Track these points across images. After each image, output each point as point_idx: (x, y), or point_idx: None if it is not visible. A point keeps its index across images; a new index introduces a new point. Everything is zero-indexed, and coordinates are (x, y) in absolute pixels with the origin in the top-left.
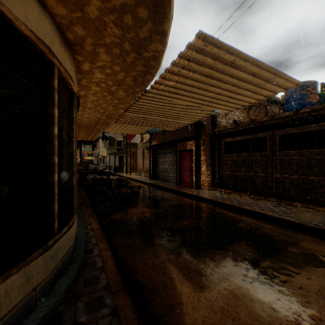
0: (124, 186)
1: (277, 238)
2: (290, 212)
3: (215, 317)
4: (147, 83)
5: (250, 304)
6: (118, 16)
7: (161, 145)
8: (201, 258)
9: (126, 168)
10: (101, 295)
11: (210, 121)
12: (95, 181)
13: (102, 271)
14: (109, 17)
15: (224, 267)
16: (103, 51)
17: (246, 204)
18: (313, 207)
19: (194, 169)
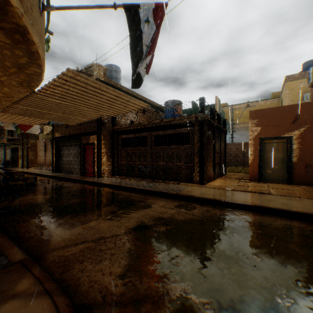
0: (18, 179)
1: (136, 200)
2: (153, 186)
3: (73, 237)
4: (34, 87)
5: (97, 228)
6: None
7: (65, 138)
8: (78, 217)
9: (22, 162)
10: None
11: (110, 119)
12: None
13: None
14: None
15: (92, 218)
16: None
17: (129, 184)
18: (168, 182)
19: (96, 160)
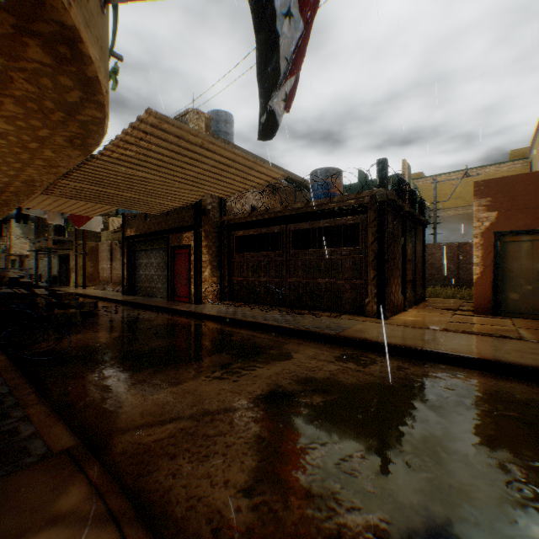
0: (68, 306)
1: (264, 345)
2: (293, 320)
3: (156, 409)
4: (92, 147)
5: (198, 394)
6: (33, 76)
7: (142, 237)
8: (165, 372)
9: (76, 277)
10: (7, 412)
11: (217, 204)
12: (1, 298)
13: (10, 396)
14: (20, 74)
15: (189, 375)
16: (11, 101)
17: (250, 316)
18: (318, 313)
19: (193, 275)
